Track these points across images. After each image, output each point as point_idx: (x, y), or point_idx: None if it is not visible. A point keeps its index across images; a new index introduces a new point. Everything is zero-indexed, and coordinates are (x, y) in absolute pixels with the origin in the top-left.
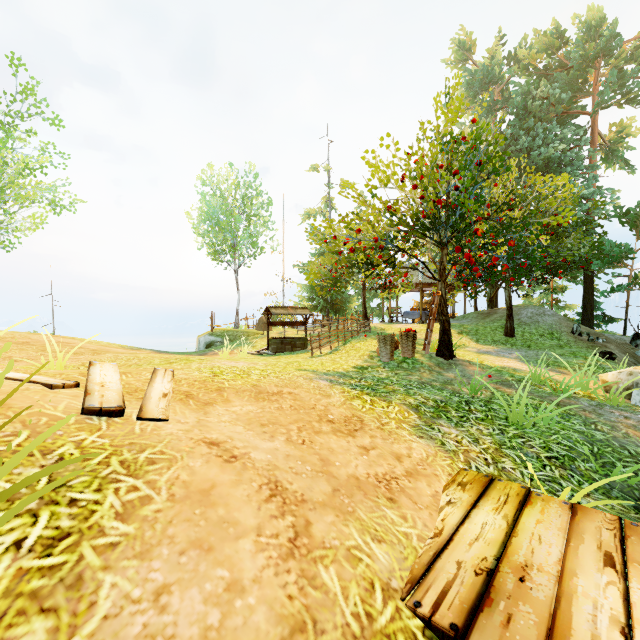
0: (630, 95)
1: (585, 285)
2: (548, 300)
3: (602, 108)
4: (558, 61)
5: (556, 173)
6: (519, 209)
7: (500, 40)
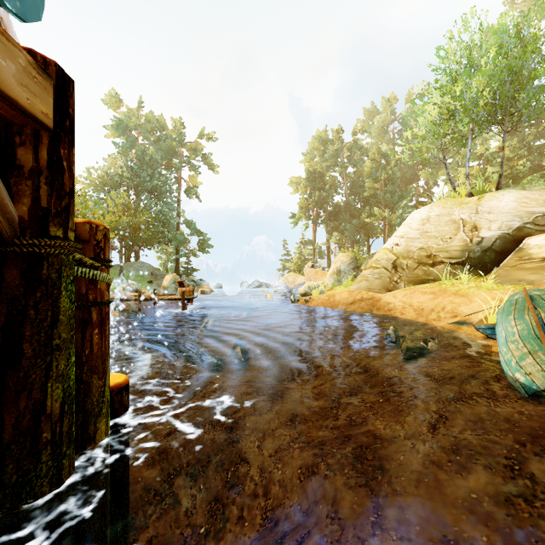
0: (193, 167)
1: (176, 253)
2: (171, 259)
3: (181, 169)
4: (166, 135)
5: (160, 196)
6: (125, 217)
7: (141, 103)
